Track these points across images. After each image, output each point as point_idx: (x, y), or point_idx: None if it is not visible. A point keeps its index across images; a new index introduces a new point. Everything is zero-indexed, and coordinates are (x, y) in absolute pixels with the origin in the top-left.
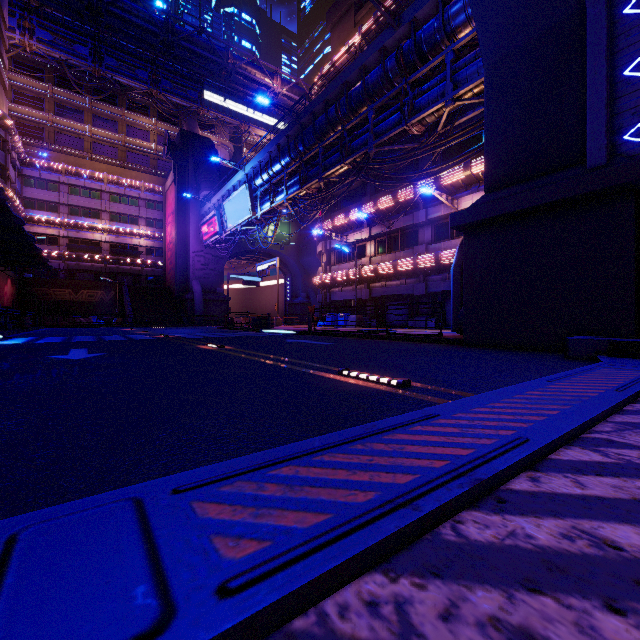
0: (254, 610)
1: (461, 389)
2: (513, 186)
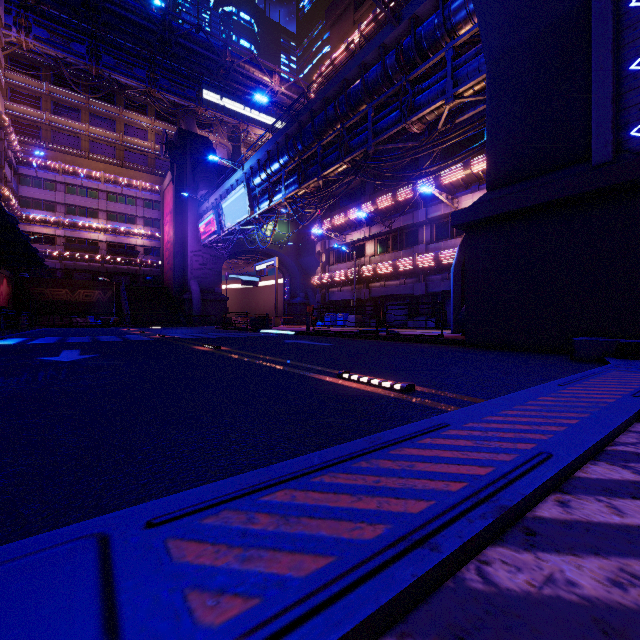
0: None
1: (468, 394)
2: (516, 184)
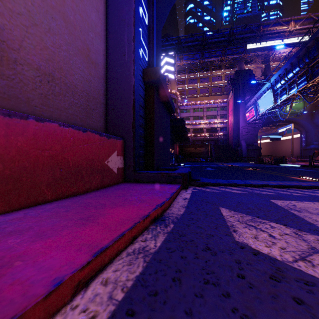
0: (255, 184)
1: None
2: None
